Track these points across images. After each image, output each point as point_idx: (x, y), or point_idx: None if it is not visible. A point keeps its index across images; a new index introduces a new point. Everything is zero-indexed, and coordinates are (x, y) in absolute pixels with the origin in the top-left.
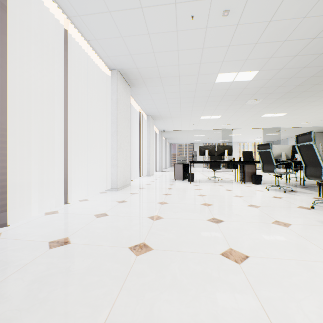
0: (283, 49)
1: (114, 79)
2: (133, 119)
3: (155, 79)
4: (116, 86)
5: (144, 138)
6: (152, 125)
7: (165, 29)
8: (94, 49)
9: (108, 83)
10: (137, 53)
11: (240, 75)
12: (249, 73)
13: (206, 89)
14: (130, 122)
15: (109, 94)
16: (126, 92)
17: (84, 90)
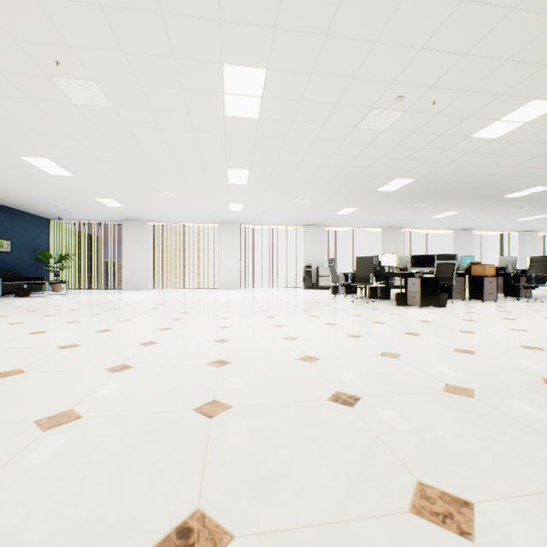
0: (526, 214)
1: (454, 234)
2: (505, 236)
3: (480, 227)
4: (455, 237)
5: (515, 252)
6: (529, 238)
7: (457, 224)
8: (440, 229)
9: (451, 236)
10: (456, 227)
11: (532, 217)
12: (535, 216)
13: (526, 221)
14: (502, 239)
15: (452, 241)
16: (467, 235)
17: (442, 240)
